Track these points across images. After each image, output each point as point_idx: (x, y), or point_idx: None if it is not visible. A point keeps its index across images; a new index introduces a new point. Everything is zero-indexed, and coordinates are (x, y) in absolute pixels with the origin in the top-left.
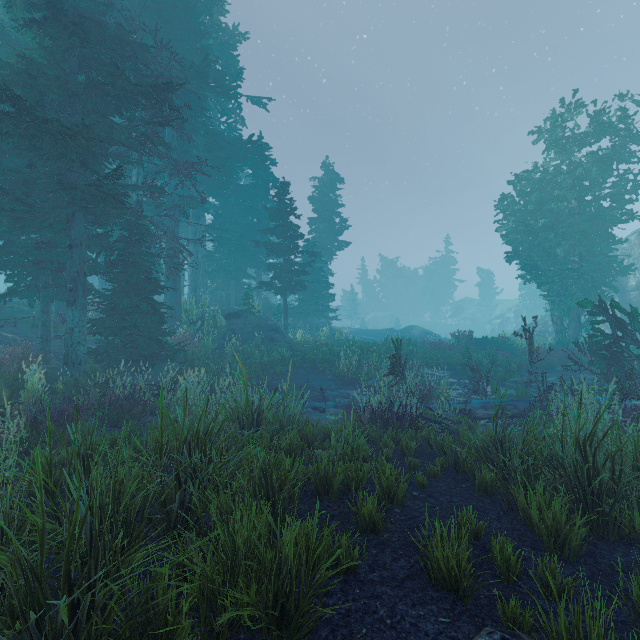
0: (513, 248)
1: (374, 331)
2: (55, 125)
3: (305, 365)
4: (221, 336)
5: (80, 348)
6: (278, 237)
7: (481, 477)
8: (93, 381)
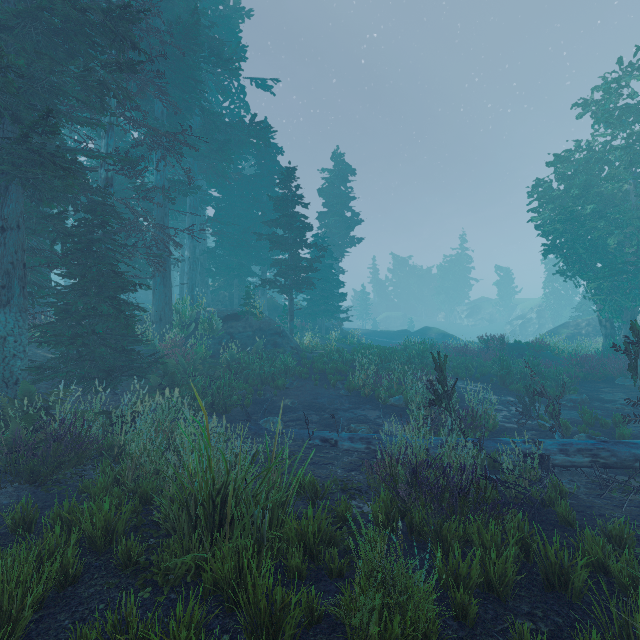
0: (551, 240)
1: (387, 333)
2: None
3: (313, 376)
4: (217, 341)
5: (16, 363)
6: (283, 229)
7: None
8: (20, 410)
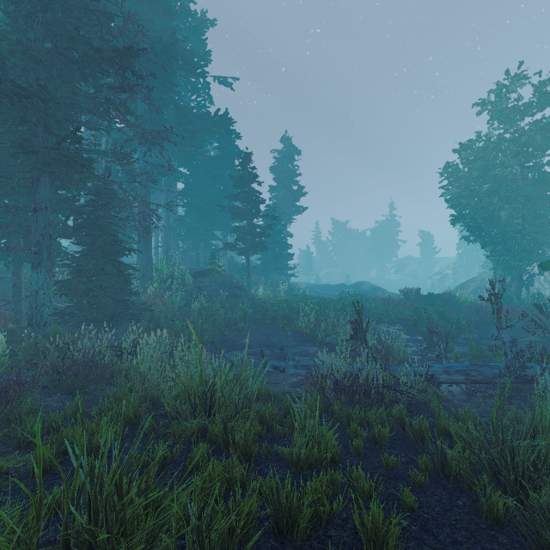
0: (457, 211)
1: (328, 286)
2: (9, 85)
3: (266, 321)
4: (189, 293)
5: (45, 310)
6: (241, 202)
7: (490, 502)
8: (53, 344)
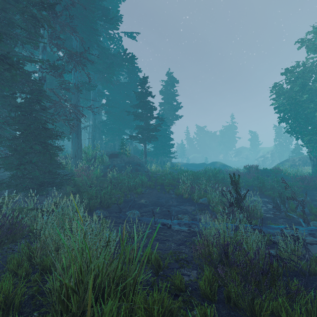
0: (283, 114)
1: (194, 164)
2: None
3: (157, 187)
4: (106, 168)
5: None
6: (141, 109)
7: None
8: None
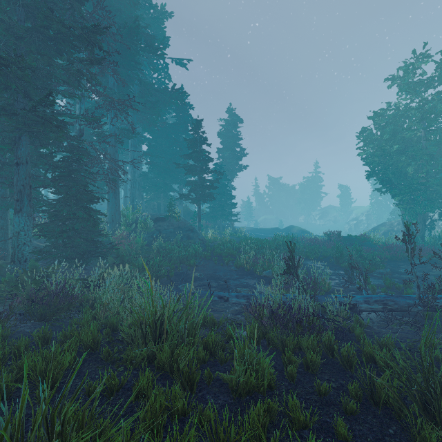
0: (371, 168)
1: (264, 229)
2: None
3: (213, 258)
4: (150, 235)
5: (25, 248)
6: (194, 160)
7: (422, 434)
8: (31, 277)
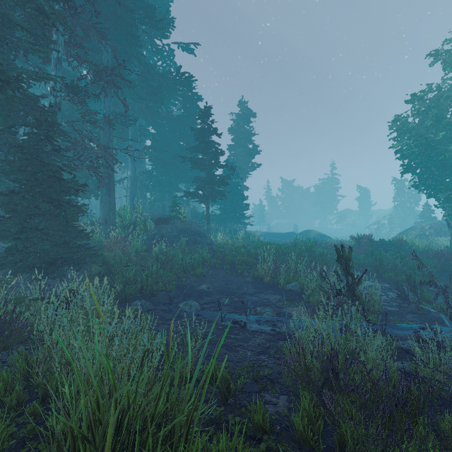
0: (408, 161)
1: (279, 234)
2: None
3: (224, 266)
4: (151, 238)
5: None
6: (201, 153)
7: None
8: None
